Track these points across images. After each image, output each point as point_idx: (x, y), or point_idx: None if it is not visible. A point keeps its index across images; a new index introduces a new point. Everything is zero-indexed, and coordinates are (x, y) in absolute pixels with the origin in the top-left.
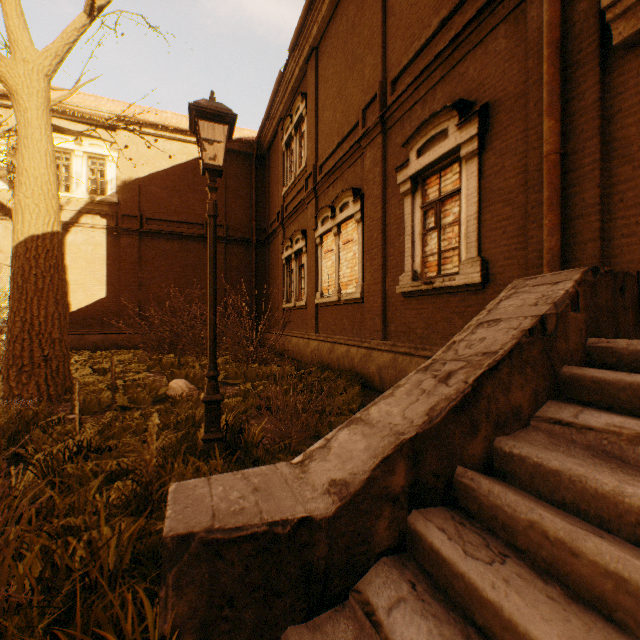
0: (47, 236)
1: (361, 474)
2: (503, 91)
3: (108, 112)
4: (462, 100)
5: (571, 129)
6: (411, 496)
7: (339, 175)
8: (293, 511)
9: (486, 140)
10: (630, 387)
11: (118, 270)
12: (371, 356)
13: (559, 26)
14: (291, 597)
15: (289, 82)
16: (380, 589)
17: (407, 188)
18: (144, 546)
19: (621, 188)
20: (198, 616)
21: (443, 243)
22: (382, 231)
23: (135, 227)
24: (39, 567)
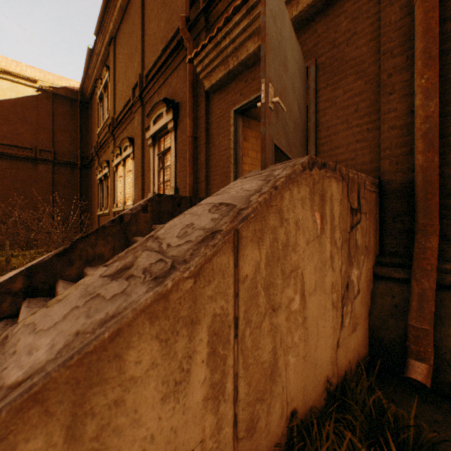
0: None
1: None
2: (183, 98)
3: None
4: (167, 98)
5: (199, 126)
6: (27, 292)
7: (125, 127)
8: None
9: (178, 123)
10: None
11: None
12: None
13: (193, 74)
14: None
15: (99, 55)
16: None
17: (150, 142)
18: None
19: (213, 157)
20: None
21: (167, 177)
22: (142, 167)
23: None
24: None
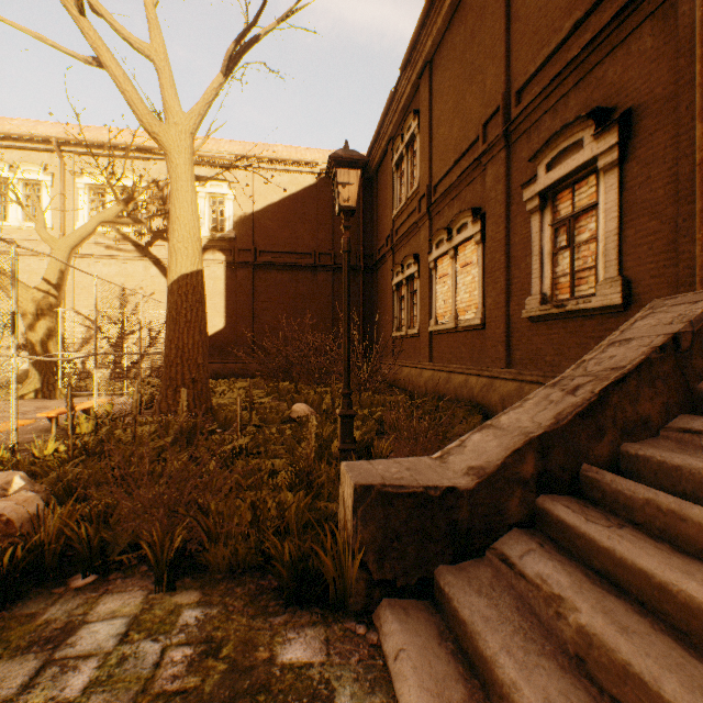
0: (193, 274)
1: (495, 461)
2: (648, 94)
3: (227, 153)
4: (599, 108)
5: None
6: (539, 483)
7: (456, 194)
8: (441, 482)
9: (628, 149)
10: None
11: (235, 302)
12: (493, 385)
13: None
14: (441, 544)
15: (400, 100)
16: (513, 546)
17: (534, 205)
18: (309, 519)
19: None
20: (377, 543)
21: (577, 262)
22: (505, 252)
23: (250, 260)
24: (247, 517)
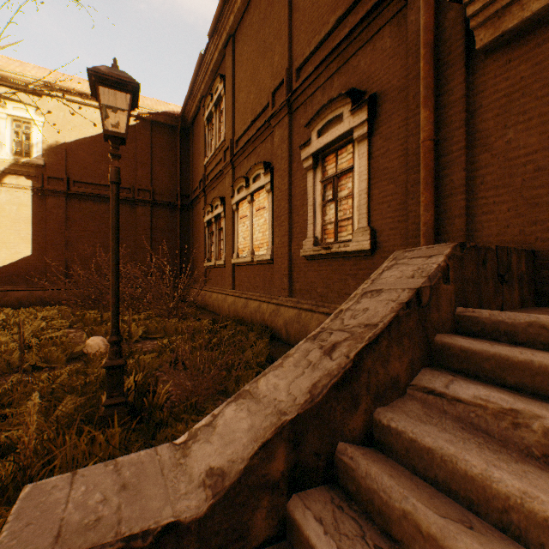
0: None
1: (239, 462)
2: (388, 84)
3: (33, 78)
4: (355, 89)
5: (443, 120)
6: (291, 480)
7: (252, 150)
8: (159, 516)
9: (374, 125)
10: (493, 358)
11: (44, 229)
12: (279, 311)
13: (433, 30)
14: None
15: (209, 64)
16: None
17: (309, 164)
18: None
19: (482, 172)
20: None
21: (339, 213)
22: (289, 201)
23: (62, 189)
24: None
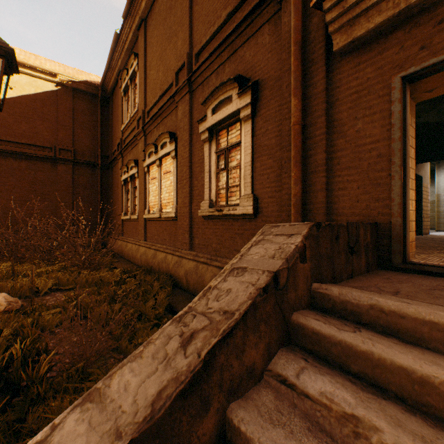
0: None
1: None
2: (267, 74)
3: None
4: (241, 76)
5: (309, 108)
6: None
7: (161, 120)
8: None
9: (257, 108)
10: (340, 344)
11: None
12: (181, 263)
13: (301, 31)
14: None
15: (125, 42)
16: None
17: (206, 137)
18: None
19: (338, 155)
20: None
21: (230, 180)
22: (189, 167)
23: None
24: None
